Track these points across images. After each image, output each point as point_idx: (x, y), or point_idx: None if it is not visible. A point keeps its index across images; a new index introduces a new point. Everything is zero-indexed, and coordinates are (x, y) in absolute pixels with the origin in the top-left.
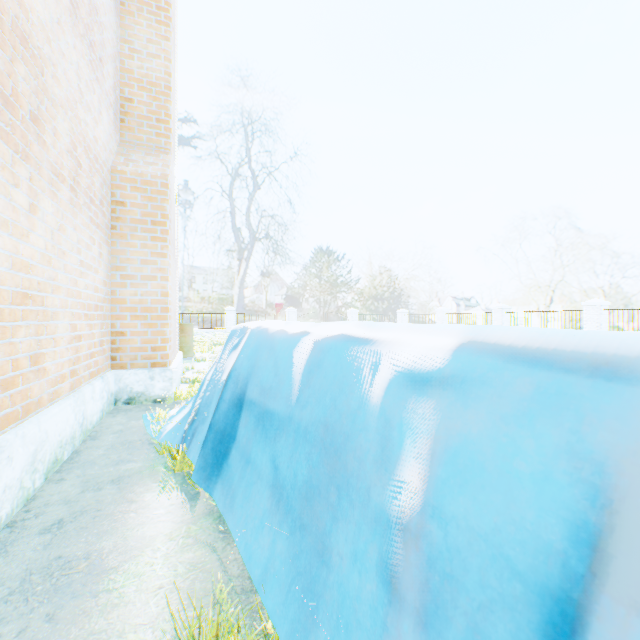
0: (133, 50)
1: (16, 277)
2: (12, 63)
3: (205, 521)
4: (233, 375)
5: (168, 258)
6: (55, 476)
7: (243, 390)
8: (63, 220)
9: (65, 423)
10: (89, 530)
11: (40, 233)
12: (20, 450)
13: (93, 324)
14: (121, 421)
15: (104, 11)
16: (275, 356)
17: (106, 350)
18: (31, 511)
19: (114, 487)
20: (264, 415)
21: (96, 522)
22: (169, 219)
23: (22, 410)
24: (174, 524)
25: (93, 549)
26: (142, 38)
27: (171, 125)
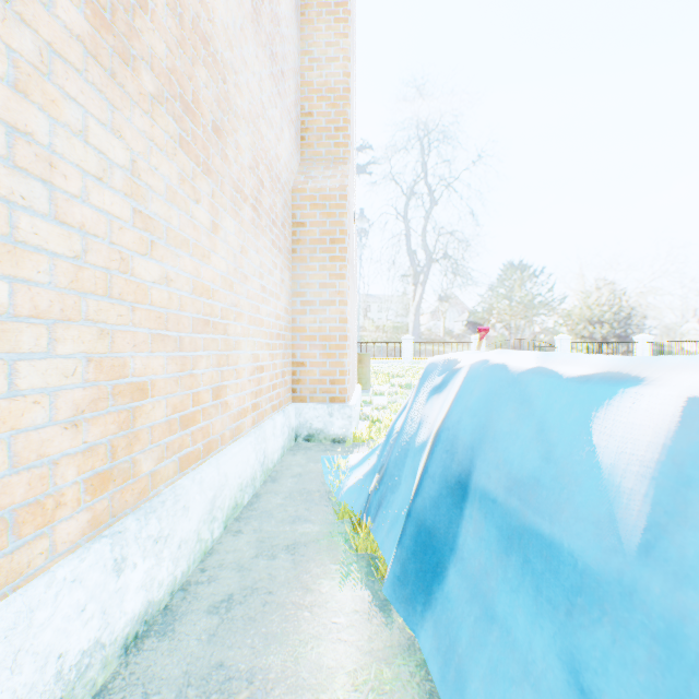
0: (312, 60)
1: (197, 302)
2: (193, 66)
3: (403, 665)
4: (443, 437)
5: (346, 279)
6: (233, 525)
7: (465, 468)
8: (245, 242)
9: (245, 463)
10: (256, 625)
11: (222, 255)
12: (197, 497)
13: (274, 354)
14: (300, 461)
15: (285, 22)
16: (535, 418)
17: (287, 381)
18: (205, 571)
19: (288, 558)
20: (524, 537)
21: (265, 613)
22: (347, 235)
23: (203, 449)
24: (358, 654)
25: (257, 665)
26: (321, 44)
27: (349, 131)
